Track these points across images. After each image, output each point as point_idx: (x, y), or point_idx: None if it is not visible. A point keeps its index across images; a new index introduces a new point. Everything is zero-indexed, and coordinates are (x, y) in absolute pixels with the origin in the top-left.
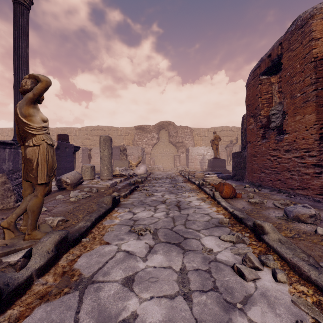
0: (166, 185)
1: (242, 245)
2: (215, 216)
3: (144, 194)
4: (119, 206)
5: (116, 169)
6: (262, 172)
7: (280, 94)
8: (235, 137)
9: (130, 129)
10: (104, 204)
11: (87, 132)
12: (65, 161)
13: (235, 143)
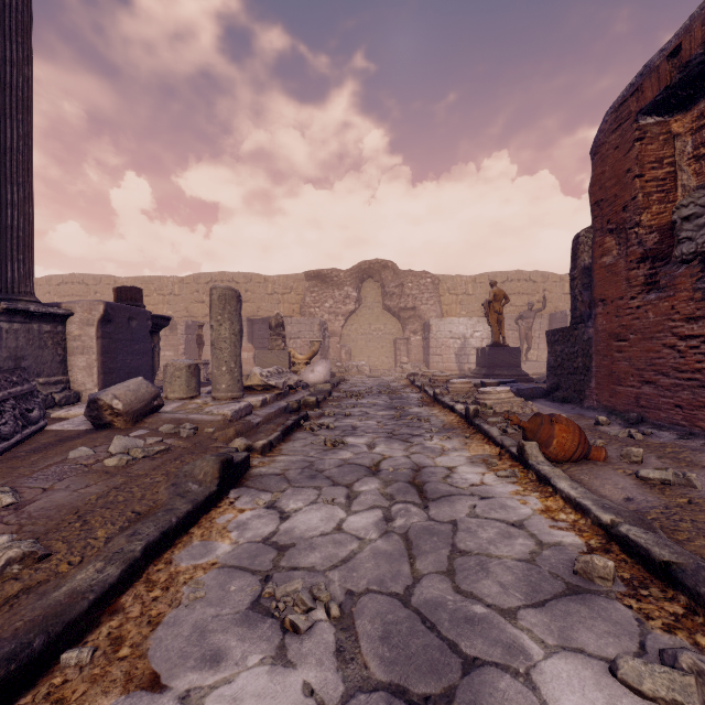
0: (380, 414)
1: None
2: (550, 537)
3: (319, 440)
4: (245, 482)
5: (254, 373)
6: (647, 382)
7: (700, 164)
8: (538, 295)
9: (296, 279)
10: (195, 481)
11: (198, 288)
12: (128, 353)
13: (541, 309)
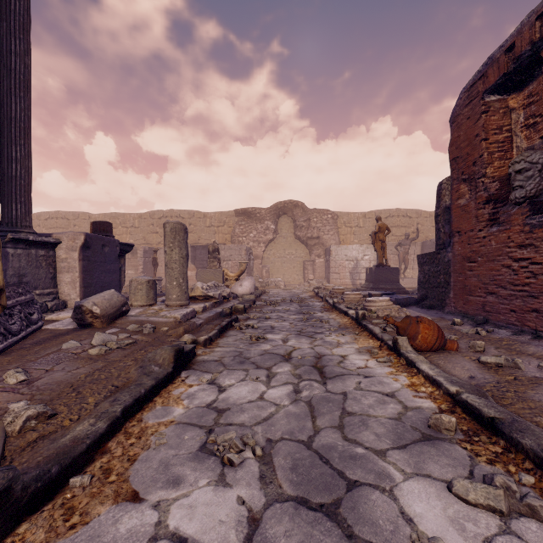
0: (291, 318)
1: (533, 528)
2: (413, 403)
3: (246, 336)
4: (192, 366)
5: (197, 286)
6: (490, 293)
7: (530, 131)
8: (413, 227)
9: (228, 215)
10: (156, 365)
11: (153, 222)
12: (102, 271)
13: (415, 238)
